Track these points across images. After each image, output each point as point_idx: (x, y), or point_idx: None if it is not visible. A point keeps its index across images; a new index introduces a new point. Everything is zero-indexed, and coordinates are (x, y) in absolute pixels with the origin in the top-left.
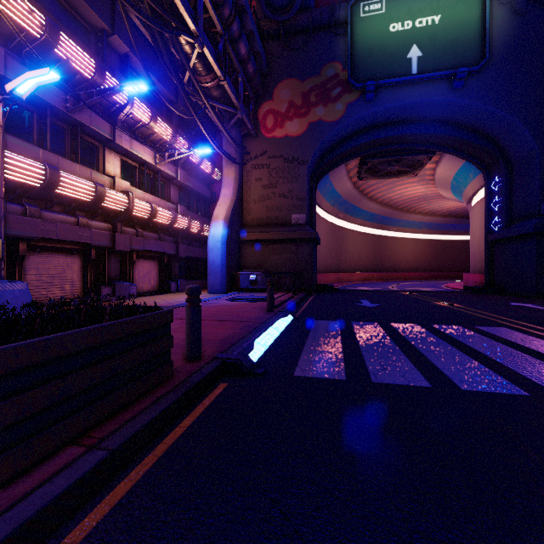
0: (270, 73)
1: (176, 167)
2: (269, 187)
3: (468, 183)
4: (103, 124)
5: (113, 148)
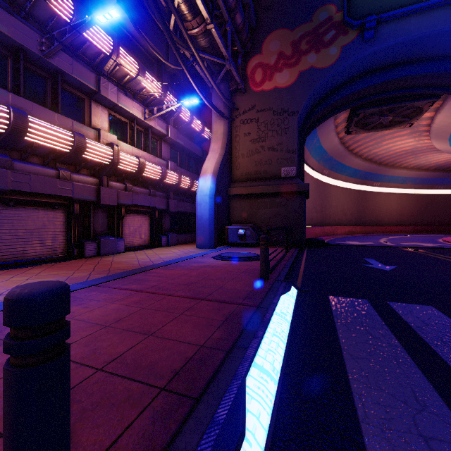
0: (259, 27)
1: (166, 125)
2: (257, 141)
3: None
4: (86, 74)
5: (99, 101)
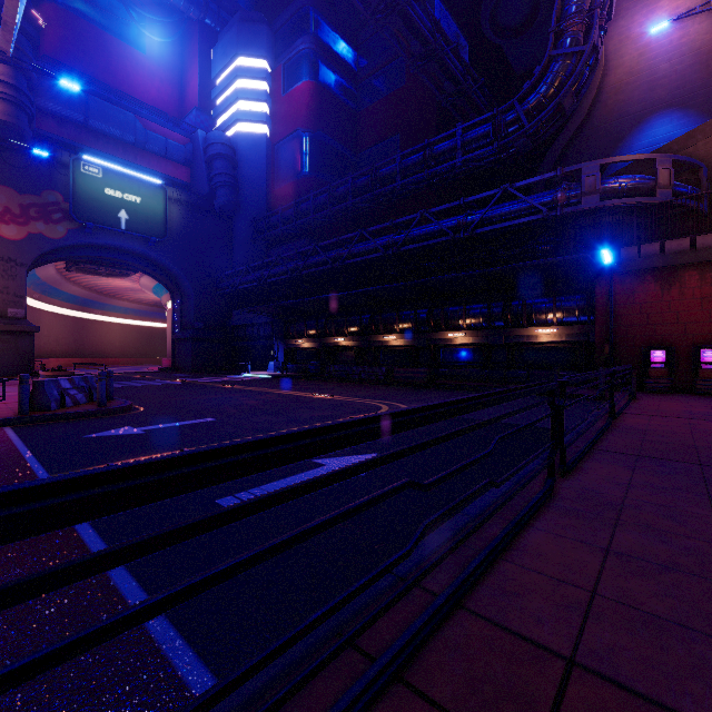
0: None
1: None
2: None
3: (164, 294)
4: None
5: None
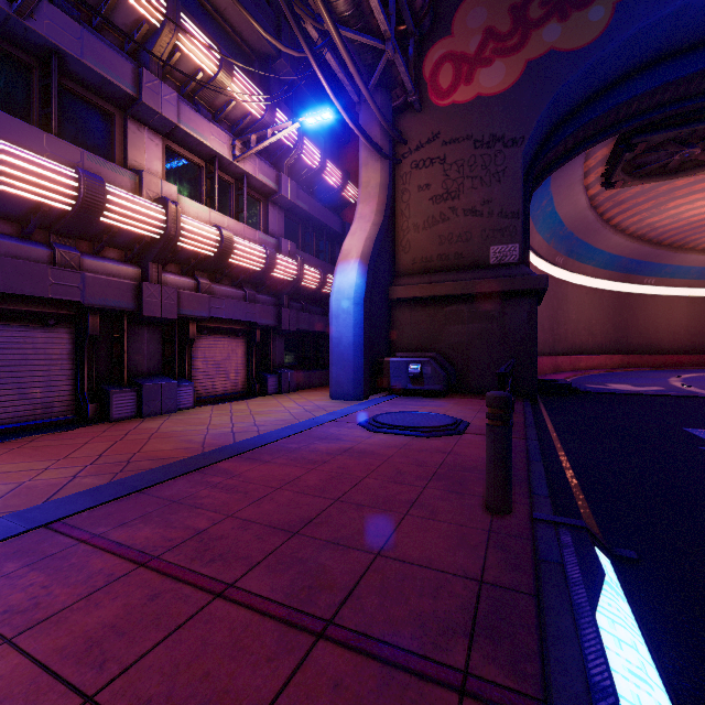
0: None
1: (277, 172)
2: (443, 199)
3: None
4: (113, 62)
5: (143, 118)
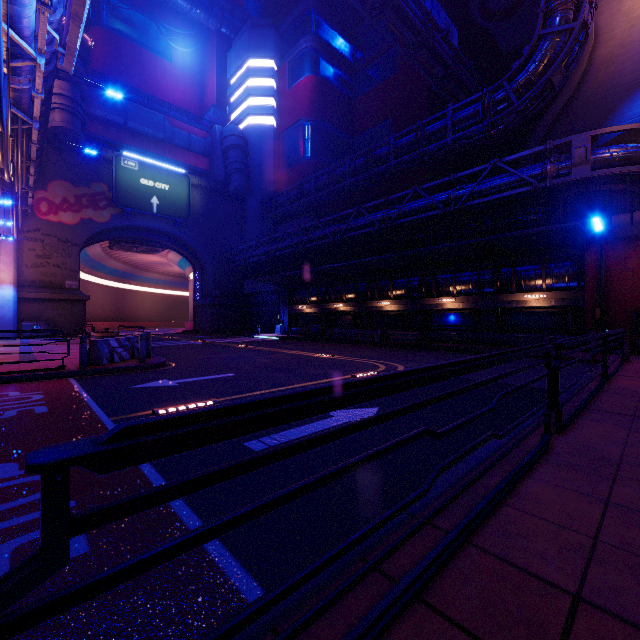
0: (45, 170)
1: None
2: (43, 257)
3: (187, 267)
4: None
5: None
